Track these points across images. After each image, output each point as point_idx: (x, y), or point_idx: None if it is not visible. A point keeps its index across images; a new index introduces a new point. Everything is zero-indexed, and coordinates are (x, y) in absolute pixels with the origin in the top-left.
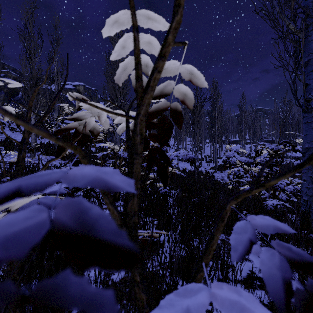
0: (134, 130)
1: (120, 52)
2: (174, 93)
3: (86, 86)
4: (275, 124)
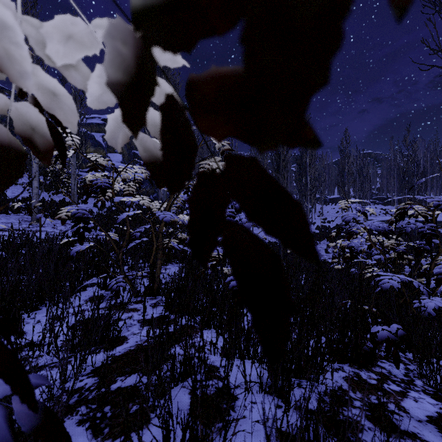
0: None
1: None
2: None
3: None
4: (392, 174)
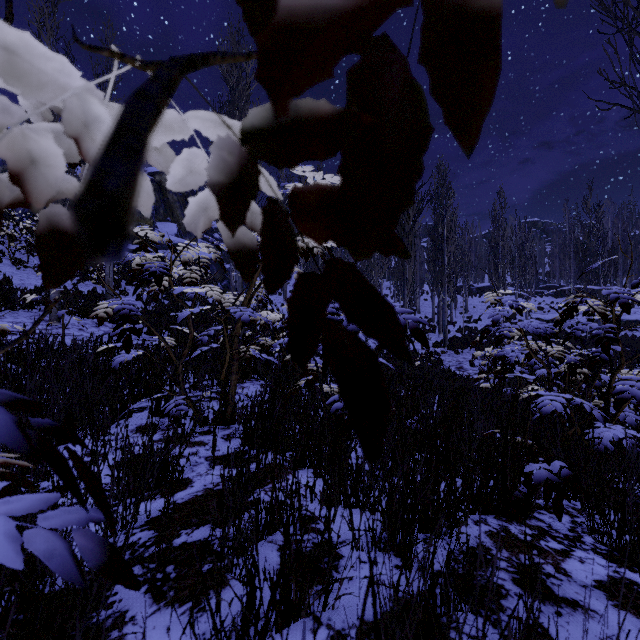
0: None
1: None
2: None
3: None
4: (566, 253)
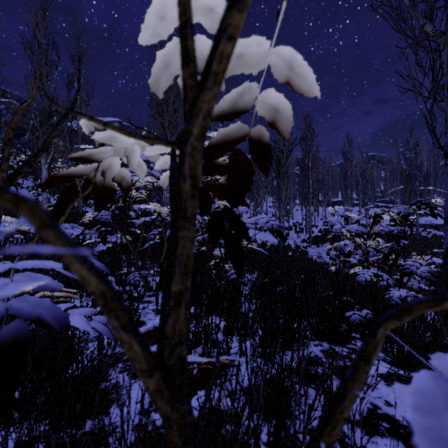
0: (178, 169)
1: (157, 29)
2: (258, 108)
3: (123, 123)
4: (395, 177)
